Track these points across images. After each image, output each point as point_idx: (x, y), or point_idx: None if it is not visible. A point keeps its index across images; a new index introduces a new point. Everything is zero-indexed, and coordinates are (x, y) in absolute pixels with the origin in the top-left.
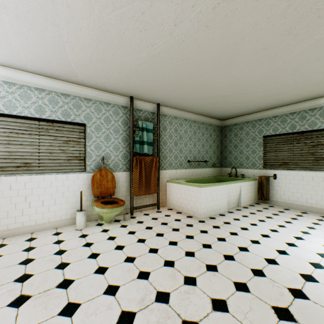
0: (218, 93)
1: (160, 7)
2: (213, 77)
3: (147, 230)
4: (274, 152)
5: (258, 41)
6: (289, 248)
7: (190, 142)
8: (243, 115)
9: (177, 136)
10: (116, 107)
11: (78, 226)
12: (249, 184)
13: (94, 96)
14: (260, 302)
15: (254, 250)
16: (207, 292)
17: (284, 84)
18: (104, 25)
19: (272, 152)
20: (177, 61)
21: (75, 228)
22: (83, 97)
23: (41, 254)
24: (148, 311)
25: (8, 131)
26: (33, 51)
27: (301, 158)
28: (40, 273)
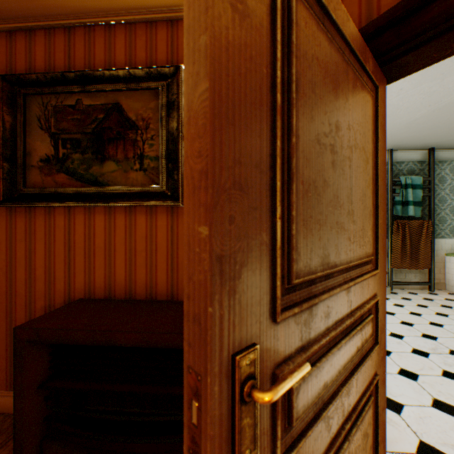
0: None
1: (452, 78)
2: None
3: (419, 307)
4: None
5: None
6: None
7: None
8: None
9: None
10: None
11: None
12: None
13: None
14: None
15: None
16: None
17: None
18: None
19: None
20: None
21: None
22: None
23: None
24: (441, 356)
25: None
26: None
27: None
28: None
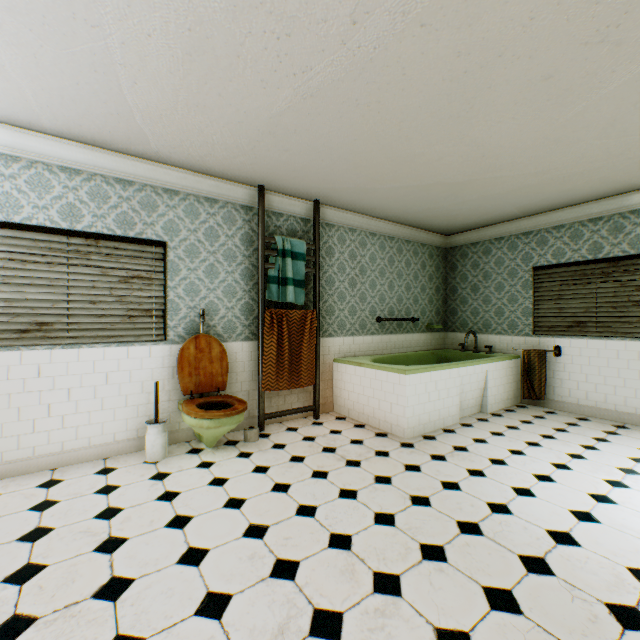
0: (441, 177)
1: None
2: (432, 142)
3: (293, 464)
4: (555, 301)
5: (533, 60)
6: (598, 508)
7: (382, 280)
8: (490, 224)
9: (356, 268)
10: (230, 208)
11: (150, 454)
12: (503, 365)
13: (185, 186)
14: (547, 639)
15: (524, 511)
16: (425, 612)
17: (581, 158)
18: (199, 24)
19: (551, 301)
20: (357, 106)
21: (143, 459)
22: (160, 187)
23: (68, 517)
24: None
25: (4, 257)
26: (52, 86)
27: (615, 313)
28: (62, 561)
